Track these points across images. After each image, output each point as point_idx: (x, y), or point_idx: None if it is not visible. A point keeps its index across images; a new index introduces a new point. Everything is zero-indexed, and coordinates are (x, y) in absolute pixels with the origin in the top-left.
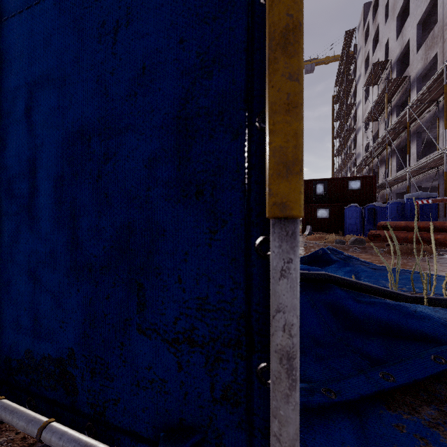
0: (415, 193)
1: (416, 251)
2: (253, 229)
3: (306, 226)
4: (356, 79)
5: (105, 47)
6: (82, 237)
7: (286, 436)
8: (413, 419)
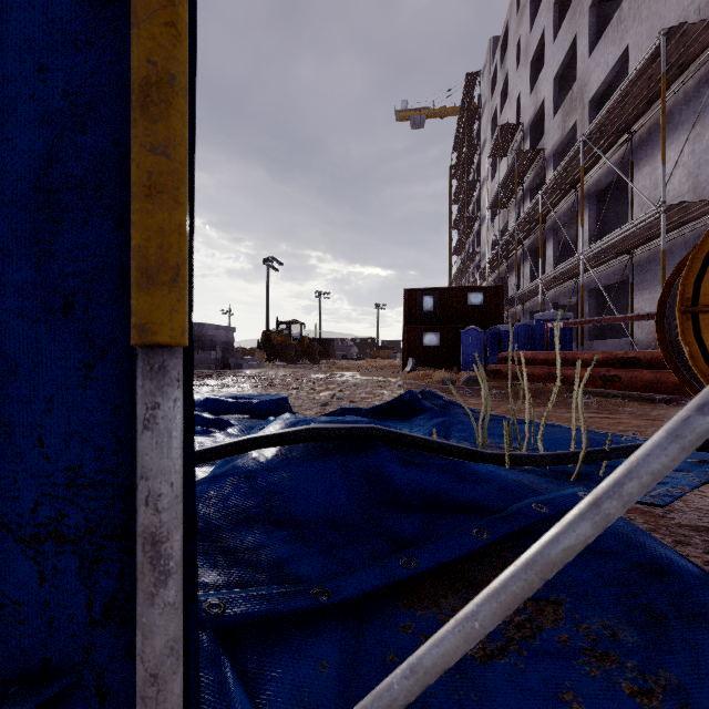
0: (547, 312)
1: (542, 392)
2: None
3: (408, 359)
4: (481, 145)
5: None
6: None
7: (151, 653)
8: (429, 615)
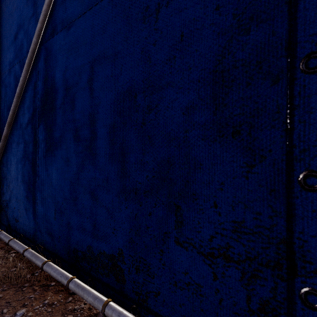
0: None
1: None
2: (296, 164)
3: None
4: None
5: (148, 26)
6: (130, 169)
7: None
8: None
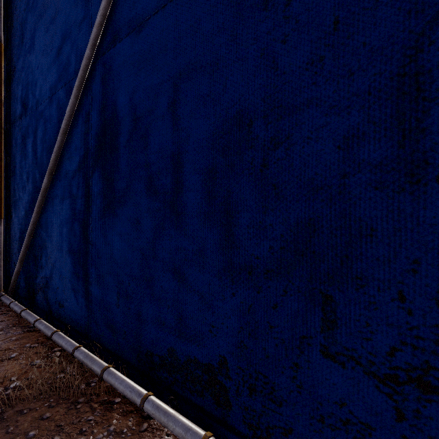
0: None
1: None
2: None
3: None
4: None
5: (272, 13)
6: (240, 236)
7: None
8: None
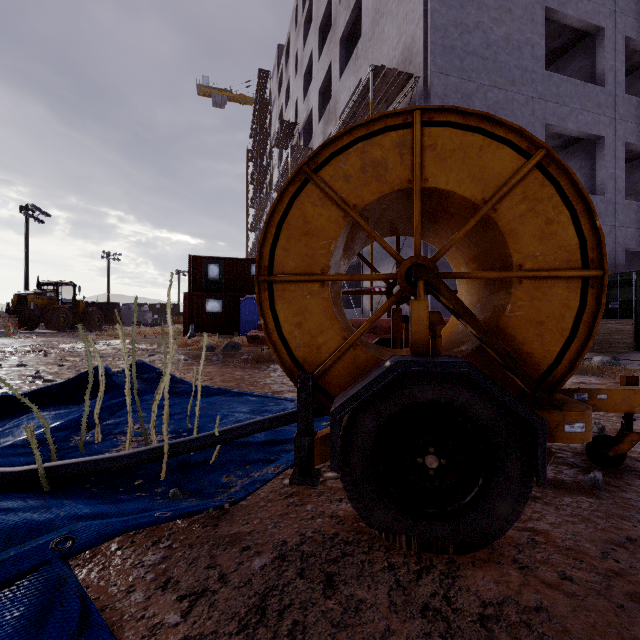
0: None
1: None
2: None
3: (190, 325)
4: (272, 136)
5: None
6: None
7: None
8: None
